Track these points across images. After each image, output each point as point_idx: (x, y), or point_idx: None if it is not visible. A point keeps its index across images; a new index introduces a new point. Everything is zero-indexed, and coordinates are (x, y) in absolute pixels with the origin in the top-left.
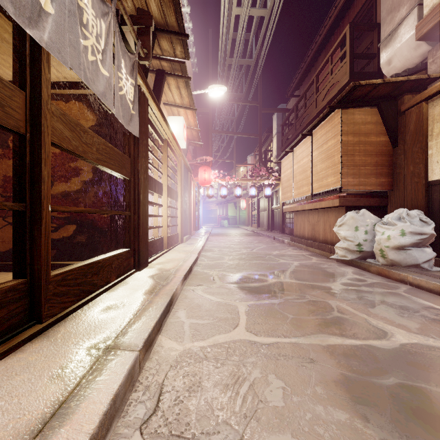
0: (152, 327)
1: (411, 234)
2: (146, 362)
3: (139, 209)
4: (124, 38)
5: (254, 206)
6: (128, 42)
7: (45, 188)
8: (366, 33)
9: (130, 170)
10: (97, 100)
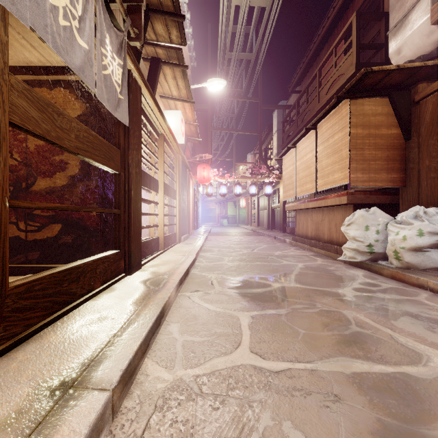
0: (135, 351)
1: (430, 234)
2: (123, 400)
3: (130, 206)
4: (109, 10)
5: (254, 205)
6: (114, 16)
7: (0, 178)
8: (371, 25)
9: (120, 164)
10: (85, 86)
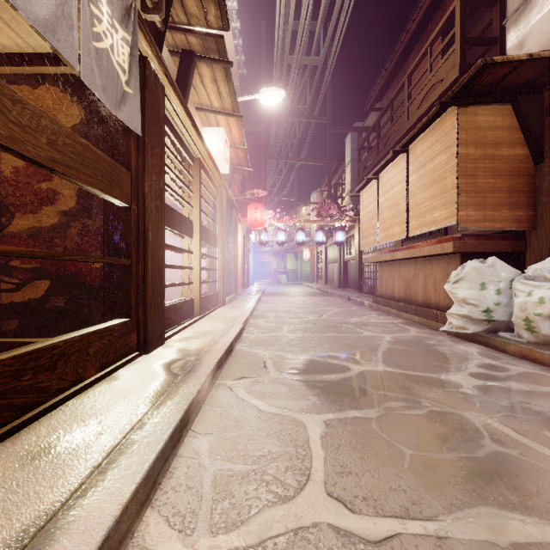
0: (122, 508)
1: None
2: None
3: (146, 255)
4: None
5: (321, 257)
6: None
7: None
8: (478, 16)
9: (131, 192)
10: (83, 83)
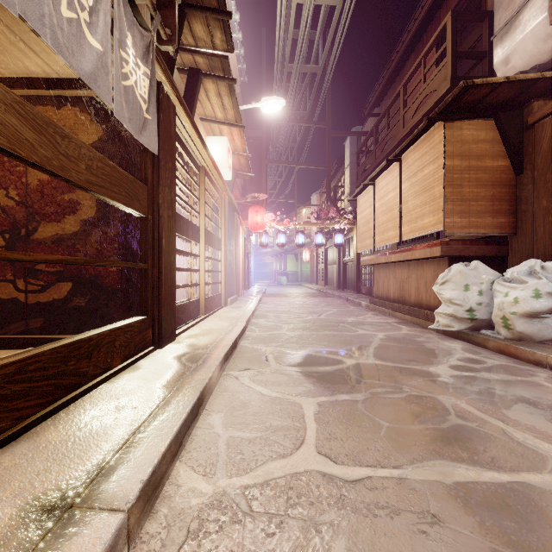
0: (162, 454)
1: (549, 295)
2: (145, 522)
3: (160, 259)
4: (131, 2)
5: (321, 258)
6: (138, 9)
7: None
8: (470, 28)
9: (147, 204)
10: (102, 104)
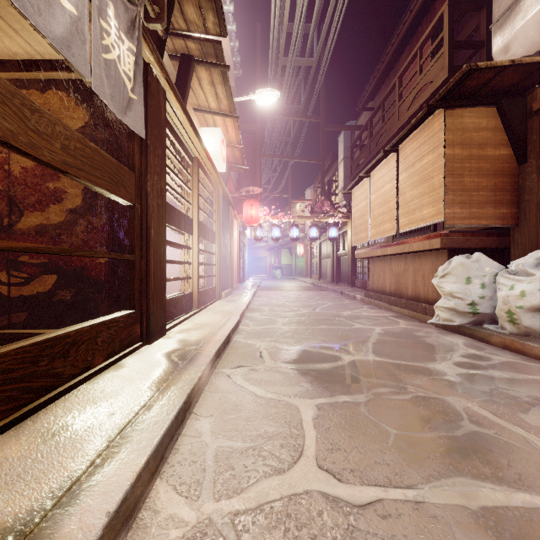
0: (136, 475)
1: None
2: None
3: (148, 251)
4: None
5: (314, 252)
6: None
7: None
8: (466, 20)
9: (134, 192)
10: (88, 88)
